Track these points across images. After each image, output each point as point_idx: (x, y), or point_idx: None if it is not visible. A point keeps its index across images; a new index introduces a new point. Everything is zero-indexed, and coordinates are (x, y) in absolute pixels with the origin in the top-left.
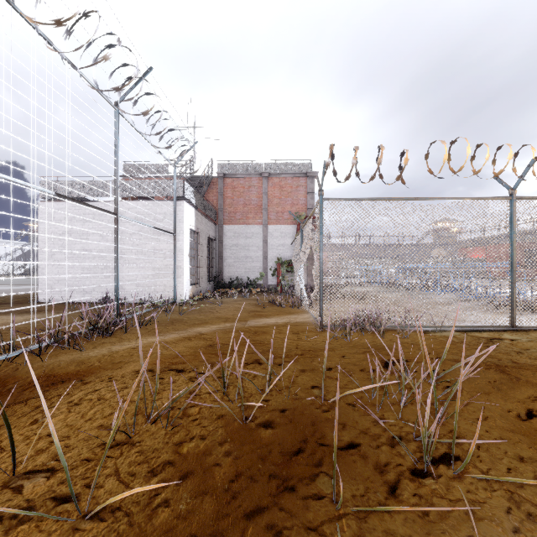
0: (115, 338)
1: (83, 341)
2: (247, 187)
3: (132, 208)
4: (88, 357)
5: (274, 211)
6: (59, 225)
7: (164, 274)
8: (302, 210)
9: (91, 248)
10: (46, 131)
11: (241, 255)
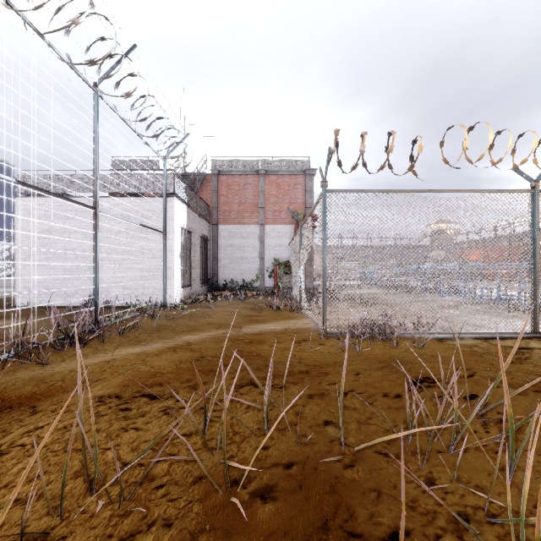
0: (89, 349)
1: (51, 352)
2: (242, 185)
3: (118, 204)
4: (51, 374)
5: (271, 210)
6: (38, 222)
7: (153, 276)
8: (300, 209)
9: (74, 248)
10: (4, 107)
11: (236, 256)
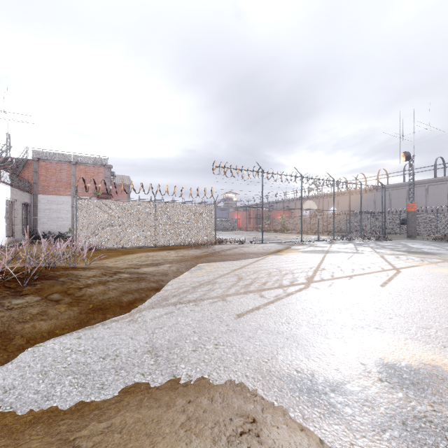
0: None
1: None
2: (58, 169)
3: None
4: None
5: (81, 188)
6: None
7: None
8: (102, 188)
9: None
10: None
11: (53, 216)
